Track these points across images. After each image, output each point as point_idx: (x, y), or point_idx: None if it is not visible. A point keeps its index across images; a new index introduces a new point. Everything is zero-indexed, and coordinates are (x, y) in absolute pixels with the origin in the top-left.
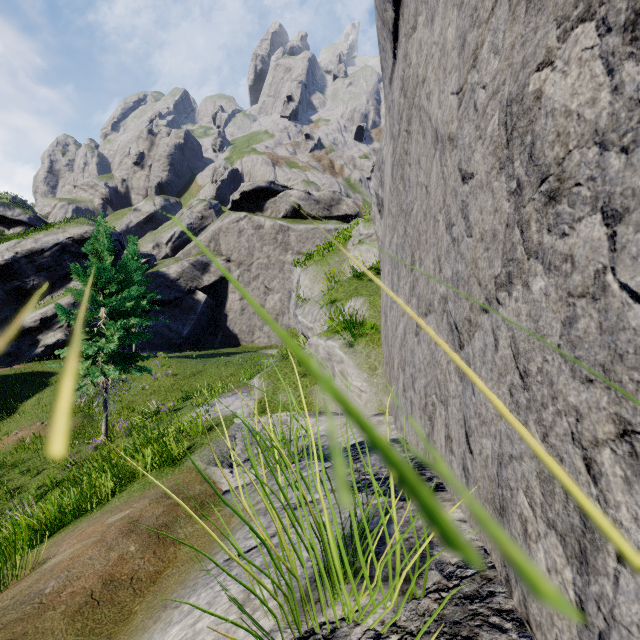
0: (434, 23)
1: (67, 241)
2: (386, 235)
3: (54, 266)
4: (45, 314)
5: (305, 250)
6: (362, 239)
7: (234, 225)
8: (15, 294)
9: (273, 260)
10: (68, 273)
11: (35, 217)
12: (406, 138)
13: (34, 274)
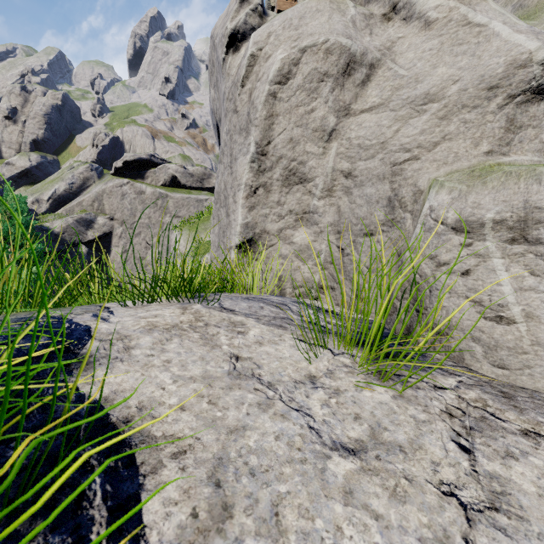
0: None
1: None
2: None
3: None
4: None
5: (181, 214)
6: None
7: (117, 189)
8: None
9: (153, 221)
10: None
11: None
12: None
13: None
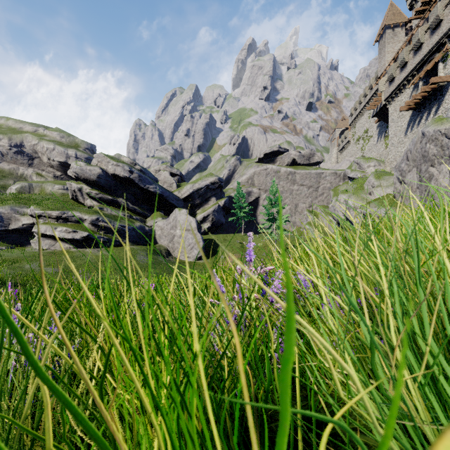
0: (440, 174)
1: (209, 184)
2: (417, 193)
3: (203, 195)
4: (204, 215)
5: (305, 183)
6: (374, 185)
7: (263, 171)
8: (190, 207)
9: (286, 189)
10: (208, 198)
11: (181, 172)
12: (428, 180)
13: (197, 198)
